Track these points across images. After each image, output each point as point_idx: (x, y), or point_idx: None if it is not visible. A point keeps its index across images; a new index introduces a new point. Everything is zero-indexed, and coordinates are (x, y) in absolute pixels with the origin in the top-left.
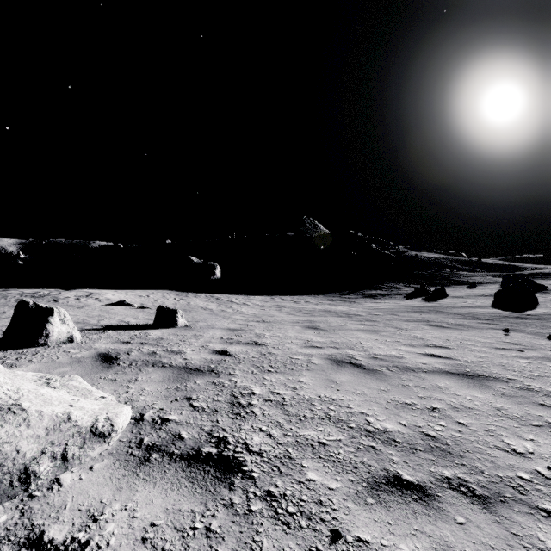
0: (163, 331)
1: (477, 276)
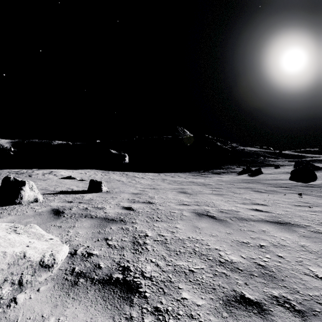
0: (93, 194)
1: (279, 161)
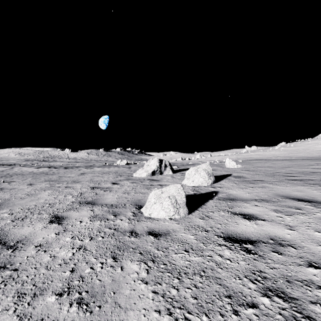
0: None
1: None
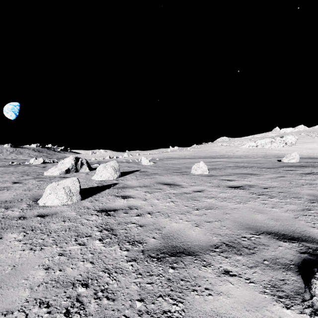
0: None
1: None
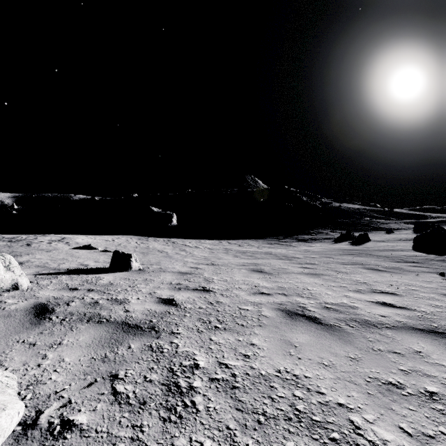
0: (116, 275)
1: (392, 223)
